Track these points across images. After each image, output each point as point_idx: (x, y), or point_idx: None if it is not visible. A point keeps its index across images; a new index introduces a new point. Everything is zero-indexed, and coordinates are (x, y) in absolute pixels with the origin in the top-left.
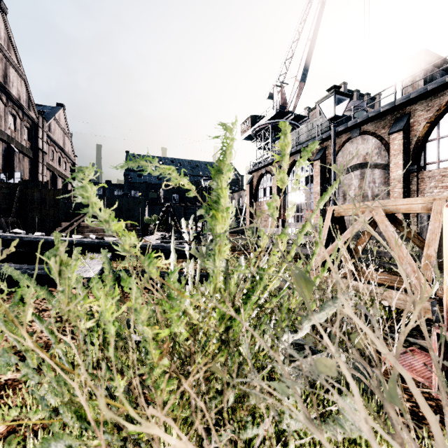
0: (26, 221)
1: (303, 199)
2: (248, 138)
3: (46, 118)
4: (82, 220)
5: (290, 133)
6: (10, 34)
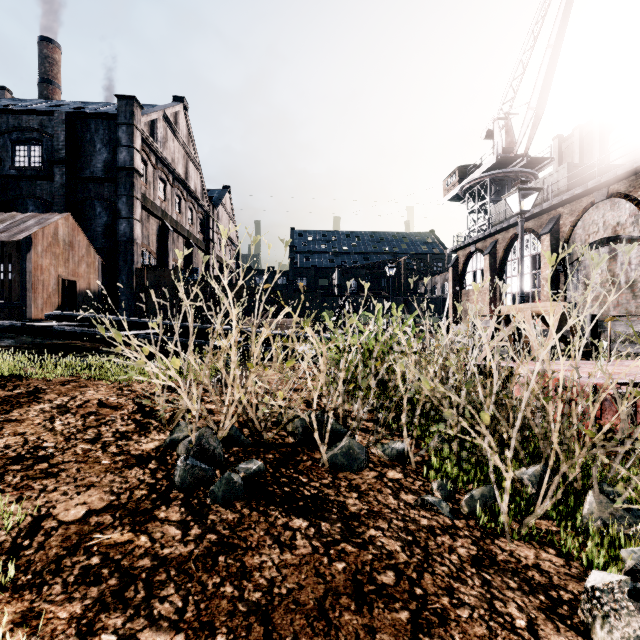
0: None
1: (528, 286)
2: (454, 199)
3: (215, 205)
4: (265, 317)
5: None
6: (190, 129)
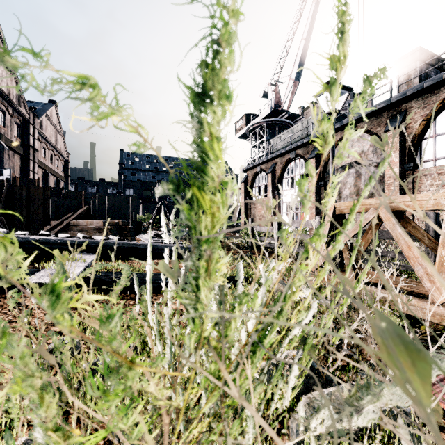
0: (14, 219)
1: None
2: (242, 137)
3: (37, 115)
4: (72, 218)
5: (285, 131)
6: None
